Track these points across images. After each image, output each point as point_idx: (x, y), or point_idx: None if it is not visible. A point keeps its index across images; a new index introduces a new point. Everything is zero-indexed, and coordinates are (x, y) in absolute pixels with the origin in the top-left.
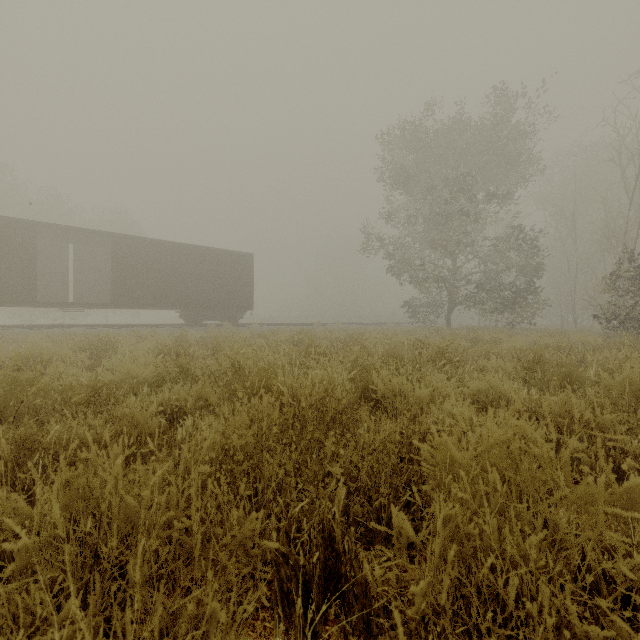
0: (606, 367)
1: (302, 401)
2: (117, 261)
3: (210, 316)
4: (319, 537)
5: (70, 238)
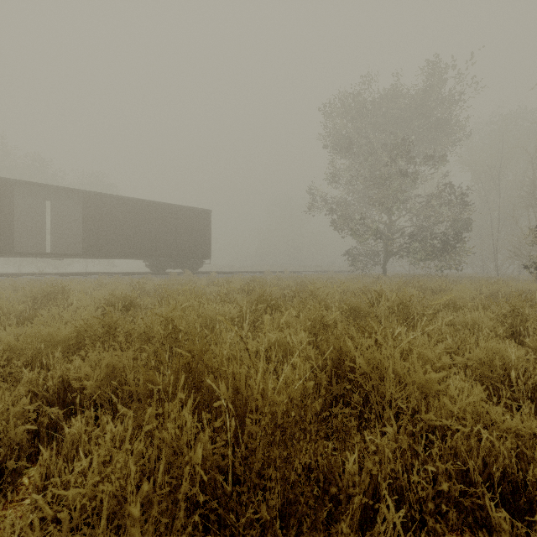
0: None
1: (248, 422)
2: (88, 216)
3: (173, 265)
4: None
5: (47, 195)
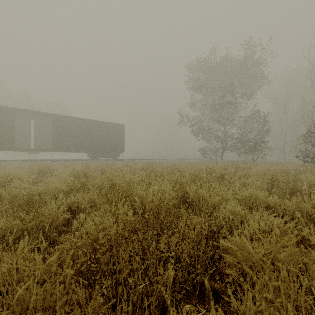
0: (310, 183)
1: (146, 206)
2: (55, 128)
3: (102, 155)
4: (156, 310)
5: (32, 116)
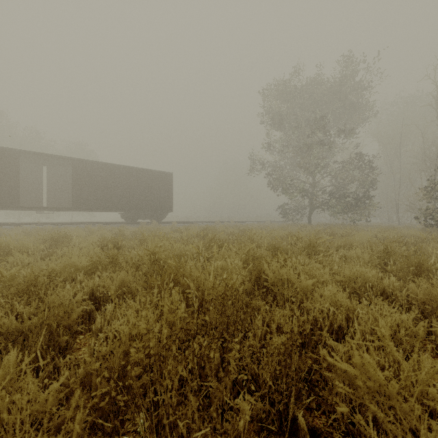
0: None
1: (205, 295)
2: (76, 178)
3: (142, 216)
4: None
5: (44, 161)
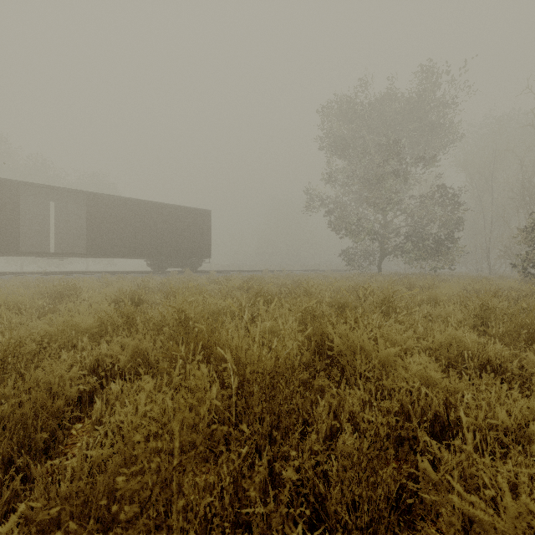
0: None
1: (247, 373)
2: (91, 216)
3: (173, 264)
4: None
5: (51, 196)
